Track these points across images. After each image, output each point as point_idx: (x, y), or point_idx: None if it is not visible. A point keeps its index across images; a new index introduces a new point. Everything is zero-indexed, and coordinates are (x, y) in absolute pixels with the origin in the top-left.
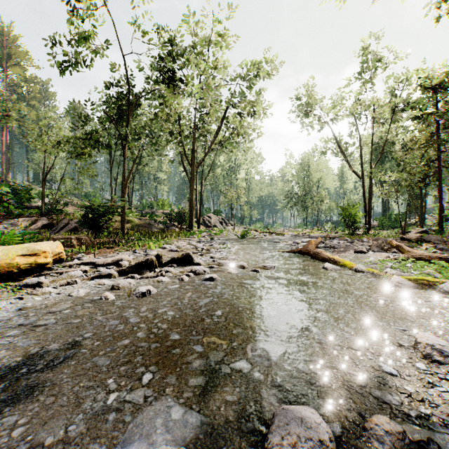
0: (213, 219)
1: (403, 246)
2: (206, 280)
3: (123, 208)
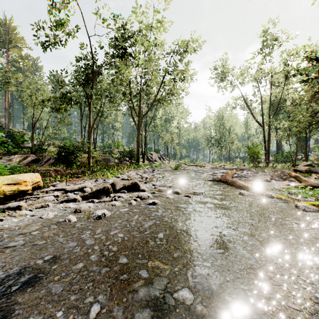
0: (154, 156)
1: (300, 177)
2: (150, 205)
3: (89, 148)
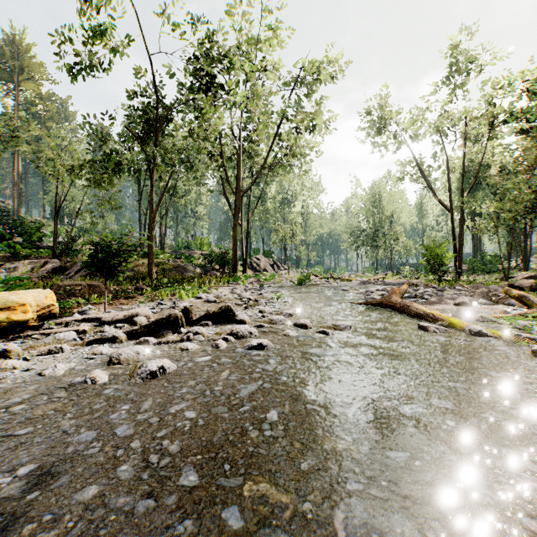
0: (263, 262)
1: (528, 297)
2: (252, 349)
3: (150, 248)
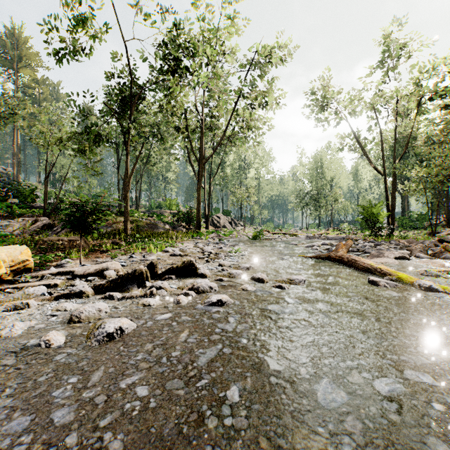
0: (222, 220)
1: None
2: (212, 305)
3: (125, 207)
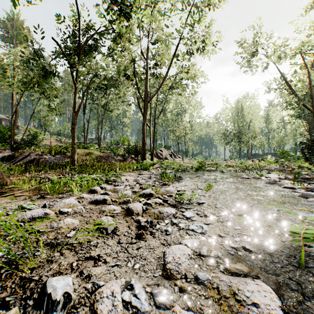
0: (164, 153)
1: None
2: None
3: (73, 140)
